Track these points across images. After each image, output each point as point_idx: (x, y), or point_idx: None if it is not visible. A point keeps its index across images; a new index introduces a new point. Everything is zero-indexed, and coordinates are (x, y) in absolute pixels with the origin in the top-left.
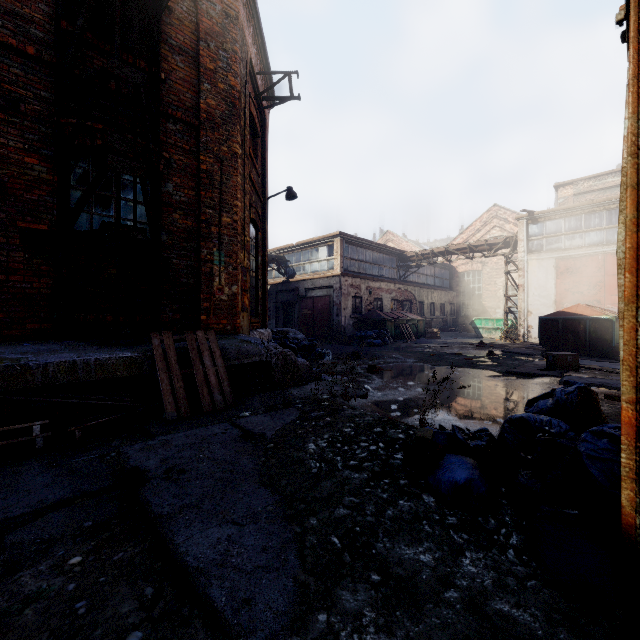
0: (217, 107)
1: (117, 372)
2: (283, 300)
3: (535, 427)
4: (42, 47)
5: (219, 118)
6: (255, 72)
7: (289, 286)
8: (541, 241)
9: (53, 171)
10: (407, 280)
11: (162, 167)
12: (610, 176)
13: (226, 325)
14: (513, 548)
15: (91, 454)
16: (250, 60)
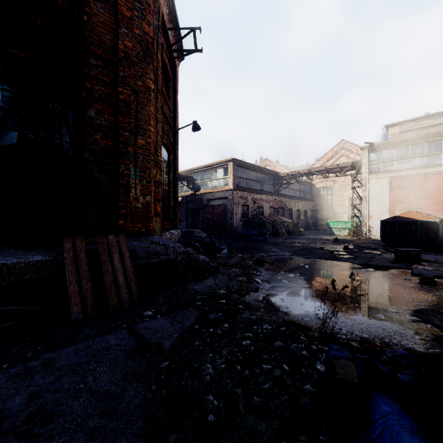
0: (133, 48)
1: (26, 275)
2: (191, 207)
3: None
4: None
5: (135, 57)
6: (167, 28)
7: (195, 197)
8: (379, 165)
9: None
10: (280, 193)
11: (84, 95)
12: (425, 119)
13: (141, 228)
14: None
15: None
16: (162, 17)
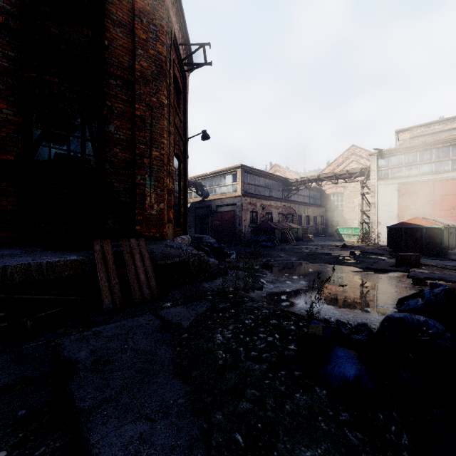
0: (148, 68)
1: (65, 272)
2: (200, 214)
3: (414, 327)
4: (9, 17)
5: (150, 76)
6: (178, 44)
7: (204, 204)
8: (387, 171)
9: (18, 114)
10: (290, 199)
11: (105, 112)
12: (436, 124)
13: (155, 233)
14: (406, 450)
15: (39, 341)
16: (174, 34)
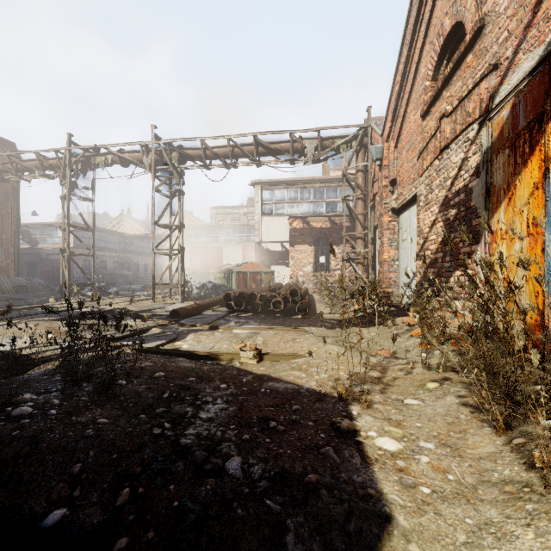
0: (1, 197)
1: None
2: (28, 260)
3: None
4: None
5: (2, 201)
6: None
7: (33, 251)
8: (186, 238)
9: None
10: (127, 250)
11: None
12: (229, 208)
13: (5, 275)
14: None
15: None
16: None
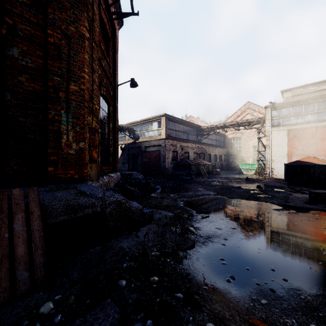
0: None
1: None
2: (132, 153)
3: None
4: None
5: (67, 2)
6: None
7: (135, 145)
8: (279, 120)
9: None
10: (202, 142)
11: (4, 31)
12: (311, 86)
13: (73, 174)
14: None
15: None
16: None
